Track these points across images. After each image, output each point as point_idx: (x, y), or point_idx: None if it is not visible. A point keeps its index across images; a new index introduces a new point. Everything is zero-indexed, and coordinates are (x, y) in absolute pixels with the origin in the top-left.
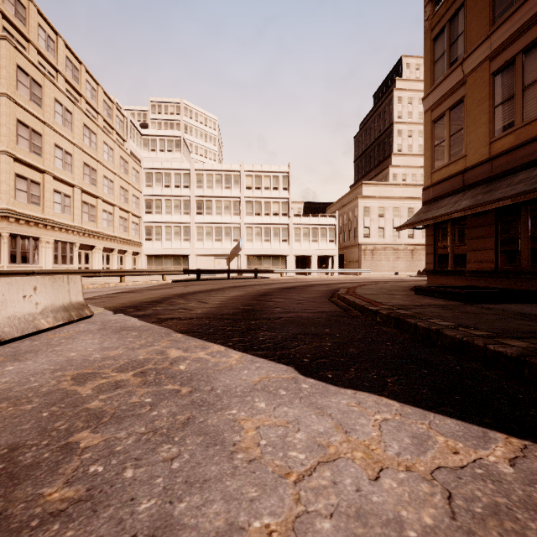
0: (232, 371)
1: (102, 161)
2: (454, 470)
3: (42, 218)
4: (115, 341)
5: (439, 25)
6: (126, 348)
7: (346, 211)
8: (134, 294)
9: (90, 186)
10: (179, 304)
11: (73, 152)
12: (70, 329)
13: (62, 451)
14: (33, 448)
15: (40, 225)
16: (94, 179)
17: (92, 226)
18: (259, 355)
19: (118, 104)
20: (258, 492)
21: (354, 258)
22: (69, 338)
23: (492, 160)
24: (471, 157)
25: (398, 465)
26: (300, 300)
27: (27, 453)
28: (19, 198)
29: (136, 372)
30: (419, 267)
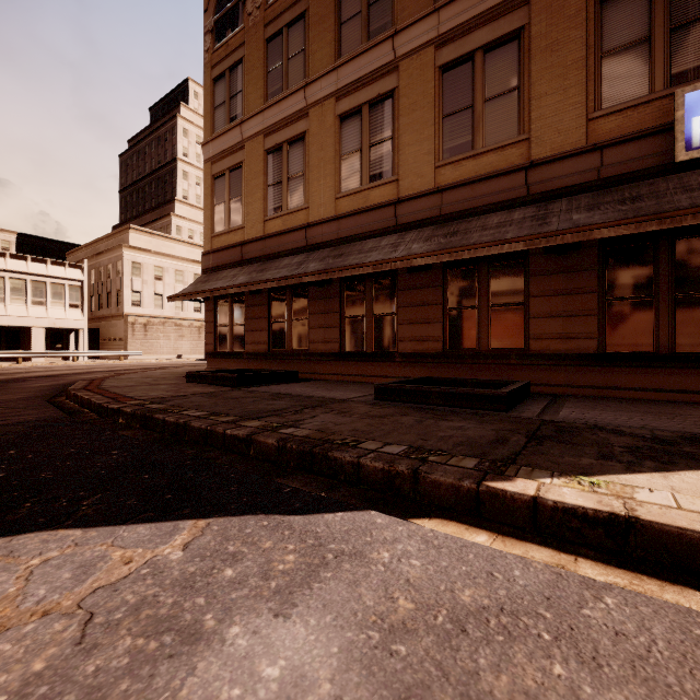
0: None
1: None
2: (114, 584)
3: None
4: None
5: (219, 67)
6: None
7: (104, 262)
8: None
9: None
10: None
11: None
12: None
13: None
14: None
15: None
16: None
17: None
18: None
19: None
20: None
21: (117, 334)
22: None
23: (266, 239)
24: (249, 230)
25: (31, 616)
26: None
27: None
28: None
29: None
30: None
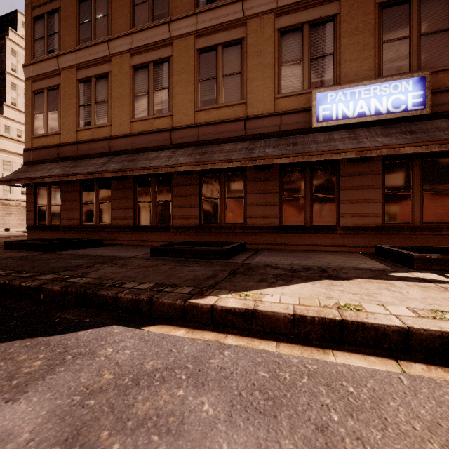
0: None
1: None
2: None
3: None
4: None
5: (39, 10)
6: None
7: None
8: None
9: None
10: None
11: None
12: None
13: None
14: None
15: None
16: None
17: None
18: None
19: None
20: None
21: None
22: None
23: (78, 144)
24: (65, 136)
25: None
26: None
27: None
28: None
29: None
30: None
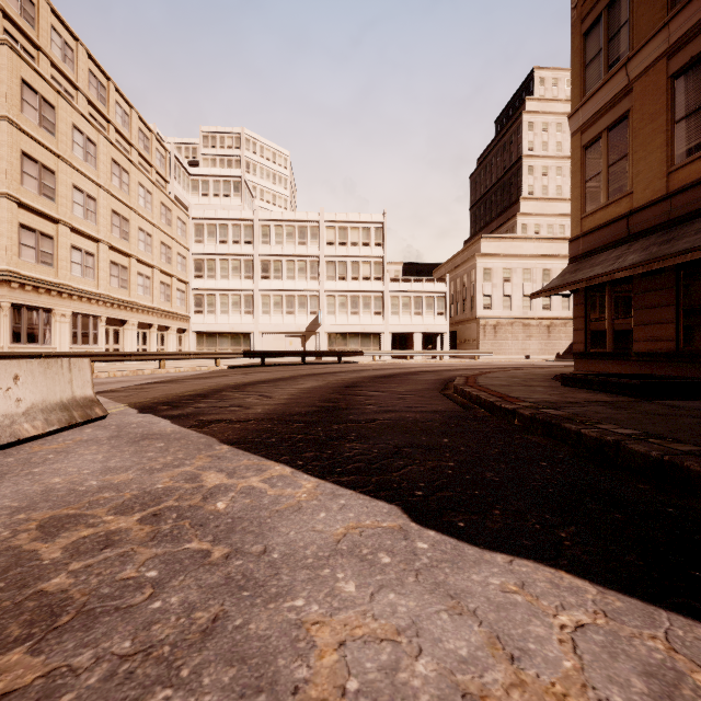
0: (299, 513)
1: (137, 208)
2: None
3: (56, 283)
4: (128, 457)
5: (592, 14)
6: (140, 470)
7: (460, 273)
8: (174, 385)
9: (120, 241)
10: (232, 399)
11: (98, 196)
12: (68, 437)
13: None
14: None
15: (53, 292)
16: (126, 231)
17: (124, 294)
18: (344, 483)
19: (160, 135)
20: None
21: (470, 336)
22: (61, 452)
23: (672, 198)
24: (640, 194)
25: None
26: (402, 394)
27: None
28: (25, 256)
29: (145, 515)
30: (558, 348)
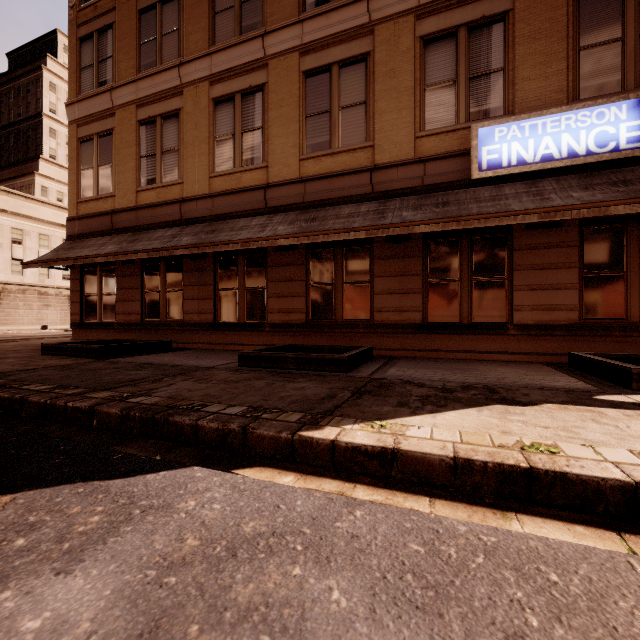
0: None
1: None
2: None
3: None
4: None
5: (87, 27)
6: None
7: None
8: None
9: None
10: None
11: None
12: None
13: None
14: None
15: None
16: None
17: None
18: None
19: None
20: None
21: None
22: None
23: (139, 210)
24: (121, 199)
25: None
26: None
27: None
28: None
29: None
30: None
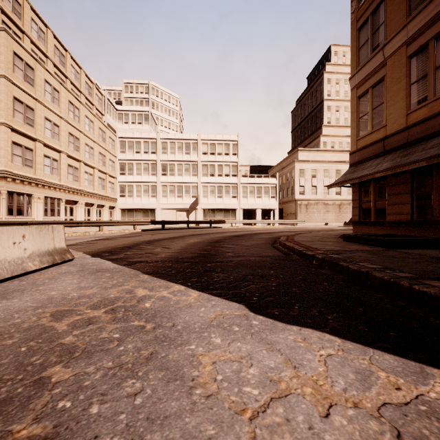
0: (190, 308)
1: (84, 131)
2: (399, 406)
3: (34, 178)
4: (91, 281)
5: (363, 17)
6: (100, 288)
7: (285, 172)
8: (110, 241)
9: (74, 152)
10: (146, 249)
11: (60, 124)
12: (53, 270)
13: (35, 386)
14: (9, 383)
15: (33, 184)
16: (77, 146)
17: (76, 184)
18: (214, 294)
19: (98, 85)
20: (216, 429)
21: (291, 211)
22: (52, 279)
23: (409, 129)
24: (391, 126)
25: (345, 401)
26: (248, 246)
27: (2, 388)
28: (15, 161)
29: (107, 310)
30: (345, 218)
